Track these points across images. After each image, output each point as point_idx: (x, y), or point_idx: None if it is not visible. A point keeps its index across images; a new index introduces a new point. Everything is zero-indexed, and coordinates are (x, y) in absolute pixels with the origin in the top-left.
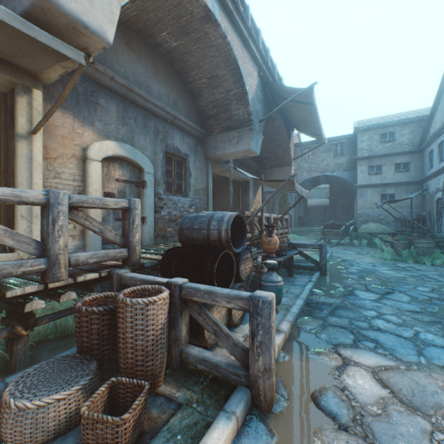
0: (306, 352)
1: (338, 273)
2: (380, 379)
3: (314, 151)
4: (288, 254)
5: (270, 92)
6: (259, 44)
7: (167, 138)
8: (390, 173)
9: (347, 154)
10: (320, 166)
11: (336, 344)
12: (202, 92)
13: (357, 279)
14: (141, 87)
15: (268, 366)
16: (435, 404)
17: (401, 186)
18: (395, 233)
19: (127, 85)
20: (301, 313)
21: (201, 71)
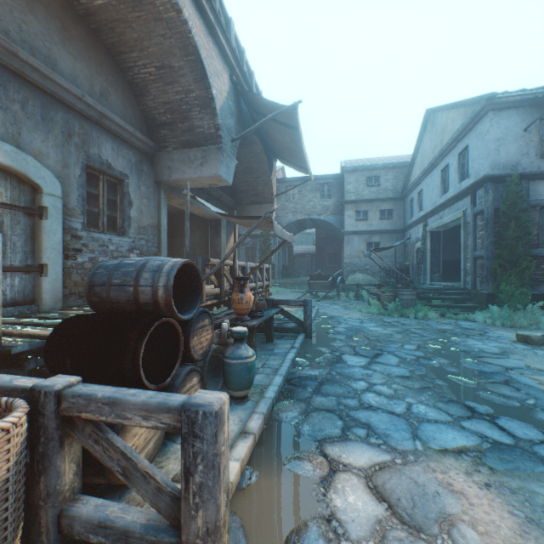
0: (282, 460)
1: (325, 334)
2: (375, 487)
3: (300, 190)
4: (267, 315)
5: (247, 106)
6: (232, 39)
7: (89, 144)
8: (376, 219)
9: (335, 196)
10: (306, 208)
11: (321, 439)
12: (150, 87)
13: (345, 340)
14: (37, 55)
15: (212, 525)
16: (438, 513)
17: (386, 235)
18: (381, 284)
19: (5, 43)
20: (279, 396)
21: (146, 55)
